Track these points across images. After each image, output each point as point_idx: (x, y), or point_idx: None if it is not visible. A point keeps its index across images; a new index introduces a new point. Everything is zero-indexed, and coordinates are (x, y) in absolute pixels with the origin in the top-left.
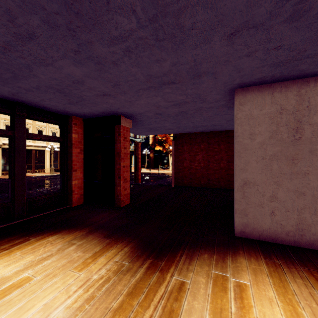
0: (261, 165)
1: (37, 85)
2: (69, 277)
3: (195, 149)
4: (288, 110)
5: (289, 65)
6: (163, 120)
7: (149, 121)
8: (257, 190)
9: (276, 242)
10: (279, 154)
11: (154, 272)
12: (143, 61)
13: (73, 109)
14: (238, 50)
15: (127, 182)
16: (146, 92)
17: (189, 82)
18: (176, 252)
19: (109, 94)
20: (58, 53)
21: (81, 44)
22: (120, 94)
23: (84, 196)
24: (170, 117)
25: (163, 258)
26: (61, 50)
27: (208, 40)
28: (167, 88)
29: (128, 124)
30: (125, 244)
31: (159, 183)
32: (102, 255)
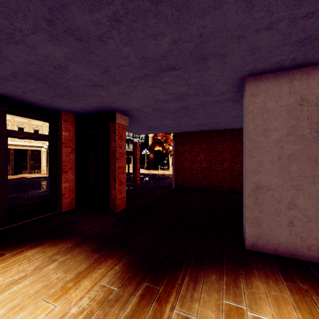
0: (277, 166)
1: (12, 71)
2: (41, 310)
3: (196, 149)
4: (311, 100)
5: (317, 44)
6: (163, 118)
7: (148, 118)
8: (272, 195)
9: (295, 258)
10: (299, 153)
11: (149, 302)
12: (136, 36)
13: (62, 103)
14: (257, 20)
15: (123, 184)
16: (142, 82)
17: (192, 67)
18: (177, 271)
19: (99, 84)
20: (27, 24)
21: (53, 9)
22: (112, 84)
23: (76, 200)
24: (170, 113)
25: (162, 281)
26: (29, 18)
27: (220, 3)
28: (167, 76)
29: (125, 121)
30: (117, 261)
31: (158, 184)
32: (87, 277)
